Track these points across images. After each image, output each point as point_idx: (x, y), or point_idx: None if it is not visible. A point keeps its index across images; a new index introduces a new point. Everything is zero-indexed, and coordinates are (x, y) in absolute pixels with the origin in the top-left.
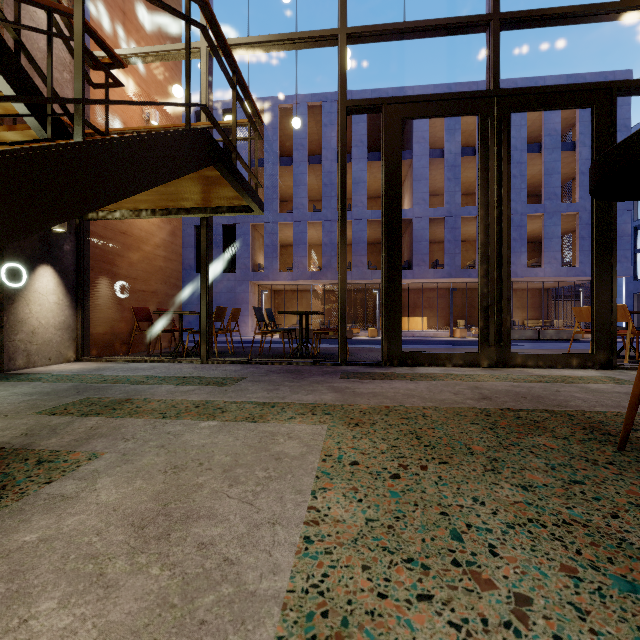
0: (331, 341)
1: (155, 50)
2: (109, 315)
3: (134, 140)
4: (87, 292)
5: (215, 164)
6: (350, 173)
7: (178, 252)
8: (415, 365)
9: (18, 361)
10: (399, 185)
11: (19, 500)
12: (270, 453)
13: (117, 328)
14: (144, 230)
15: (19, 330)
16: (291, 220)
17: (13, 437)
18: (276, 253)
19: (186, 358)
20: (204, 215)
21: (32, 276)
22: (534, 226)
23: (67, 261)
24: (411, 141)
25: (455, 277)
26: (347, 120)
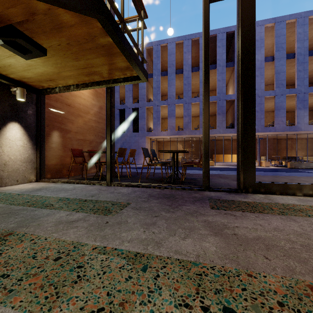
0: (189, 168)
1: None
2: (59, 153)
3: None
4: (43, 139)
5: (101, 20)
6: (198, 77)
7: (103, 118)
8: (267, 193)
9: None
10: (253, 49)
11: None
12: None
13: (64, 161)
14: (82, 104)
15: None
16: (167, 104)
17: None
18: (159, 121)
19: (98, 181)
20: (108, 85)
21: (4, 129)
22: (311, 100)
23: (30, 120)
24: (233, 56)
25: (261, 132)
26: (197, 49)
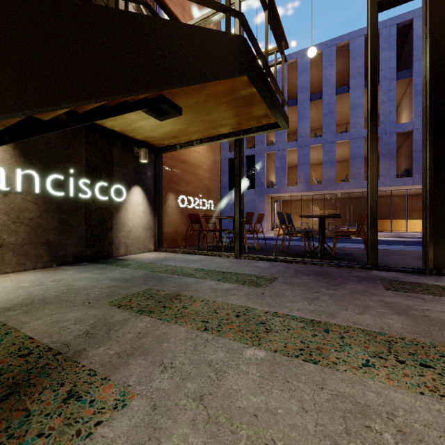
0: (333, 240)
1: (202, 18)
2: (174, 219)
3: (175, 24)
4: (161, 204)
5: (251, 76)
6: (347, 102)
7: (218, 174)
8: None
9: (121, 250)
10: None
11: None
12: None
13: (179, 228)
14: (196, 159)
15: (121, 230)
16: (296, 146)
17: (76, 335)
18: (284, 172)
19: (224, 253)
20: (237, 137)
21: (129, 193)
22: None
23: (149, 183)
24: (410, 61)
25: None
26: (344, 59)
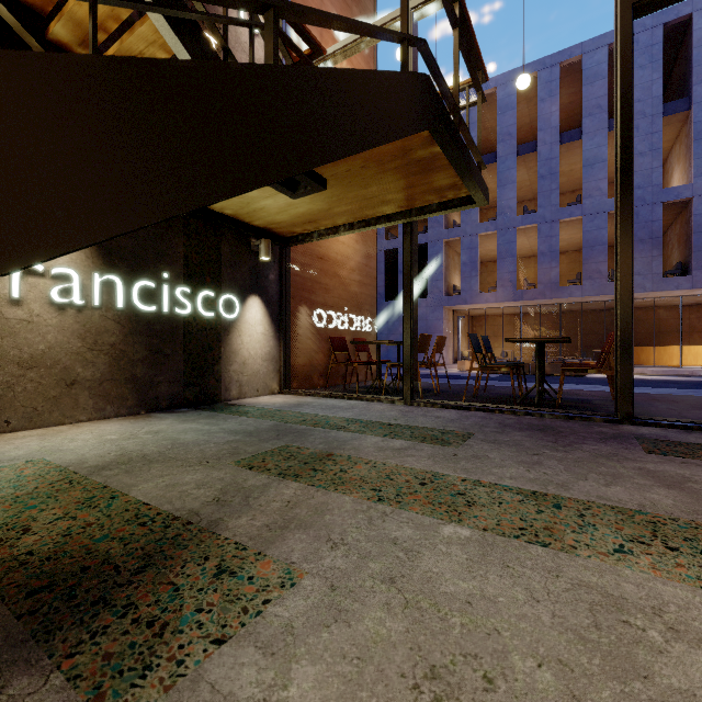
0: (555, 379)
1: (352, 40)
2: (308, 346)
3: (341, 73)
4: (288, 322)
5: (434, 130)
6: (579, 154)
7: (372, 275)
8: None
9: (232, 391)
10: None
11: (168, 690)
12: (660, 693)
13: (315, 359)
14: (340, 253)
15: (233, 361)
16: (494, 229)
17: (204, 502)
18: (475, 271)
19: (386, 397)
20: (408, 220)
21: (243, 307)
22: None
23: (272, 291)
24: (688, 83)
25: None
26: (574, 85)
